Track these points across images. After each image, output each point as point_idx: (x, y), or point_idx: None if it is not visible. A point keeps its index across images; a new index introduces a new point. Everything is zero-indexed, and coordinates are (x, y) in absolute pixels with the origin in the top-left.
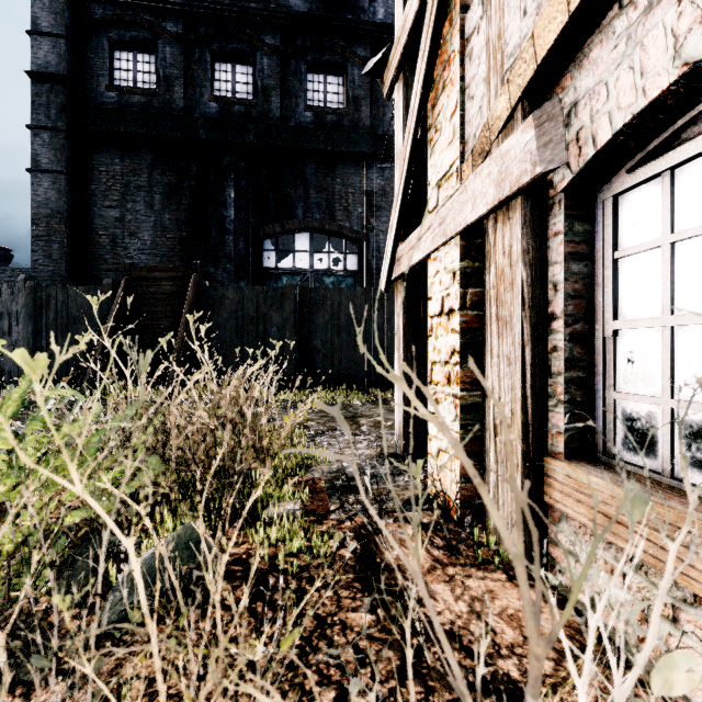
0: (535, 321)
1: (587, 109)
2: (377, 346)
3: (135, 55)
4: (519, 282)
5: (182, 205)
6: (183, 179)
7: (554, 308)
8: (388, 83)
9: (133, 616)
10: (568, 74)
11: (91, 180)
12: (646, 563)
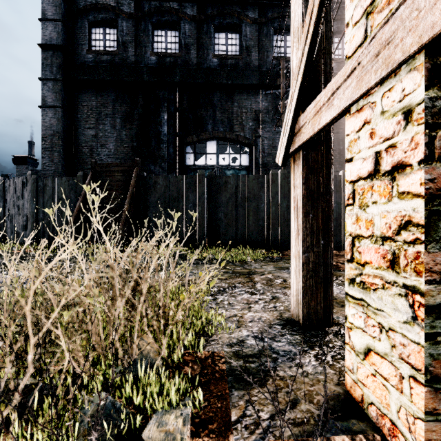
0: None
1: None
2: None
3: (104, 29)
4: None
5: (133, 125)
6: (134, 108)
7: None
8: None
9: None
10: None
11: (78, 111)
12: None
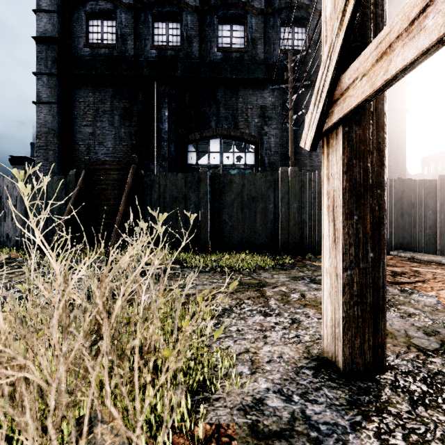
0: None
1: None
2: None
3: (102, 22)
4: None
5: (133, 122)
6: (133, 104)
7: None
8: None
9: None
10: None
11: (74, 108)
12: None
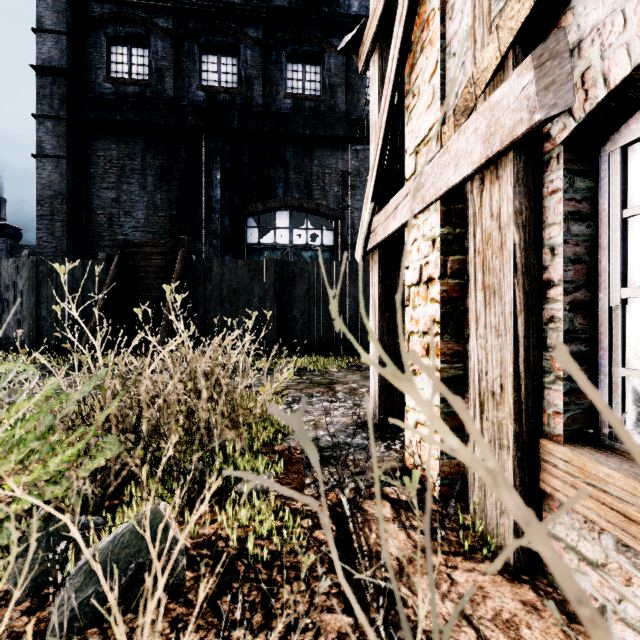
0: (529, 289)
1: (596, 44)
2: (364, 319)
3: (130, 49)
4: (510, 246)
5: (172, 186)
6: (173, 162)
7: (551, 274)
8: (364, 57)
9: None
10: (569, 11)
11: (90, 164)
12: None
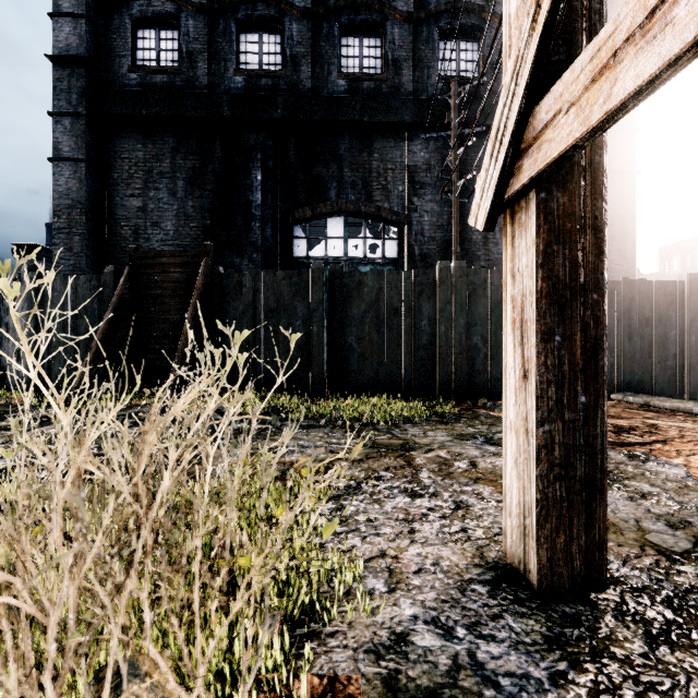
0: None
1: None
2: None
3: (158, 32)
4: None
5: (206, 191)
6: (207, 162)
7: None
8: None
9: None
10: None
11: (113, 168)
12: None
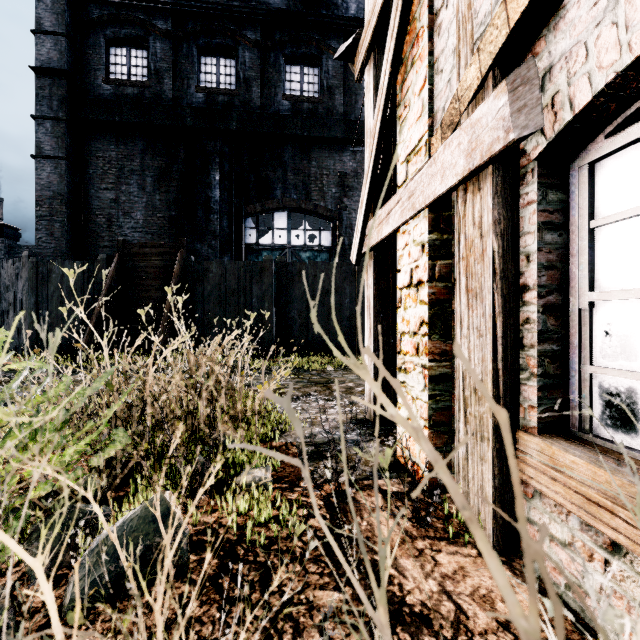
0: (507, 293)
1: (563, 71)
2: (335, 324)
3: (129, 51)
4: (490, 253)
5: (171, 187)
6: (172, 163)
7: (526, 279)
8: (359, 66)
9: (72, 618)
10: (542, 38)
11: (89, 165)
12: (632, 552)
